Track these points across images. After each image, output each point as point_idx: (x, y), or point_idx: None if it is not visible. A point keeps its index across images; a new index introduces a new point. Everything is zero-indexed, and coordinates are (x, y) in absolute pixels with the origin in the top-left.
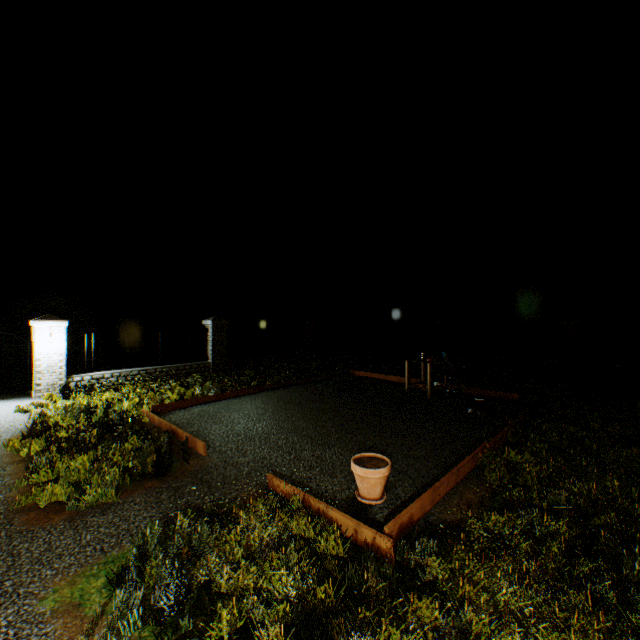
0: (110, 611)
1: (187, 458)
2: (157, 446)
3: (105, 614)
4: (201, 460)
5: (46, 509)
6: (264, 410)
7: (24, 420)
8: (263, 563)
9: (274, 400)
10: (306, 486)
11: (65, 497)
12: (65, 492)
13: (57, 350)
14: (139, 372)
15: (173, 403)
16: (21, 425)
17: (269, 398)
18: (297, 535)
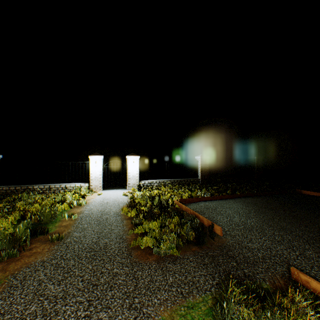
0: None
1: (211, 235)
2: (191, 224)
3: None
4: (219, 238)
5: (144, 250)
6: (247, 210)
7: (126, 199)
8: None
9: (250, 204)
10: None
11: (151, 245)
12: (151, 242)
13: (135, 169)
14: (166, 181)
15: (188, 199)
16: (125, 201)
17: (245, 202)
18: None
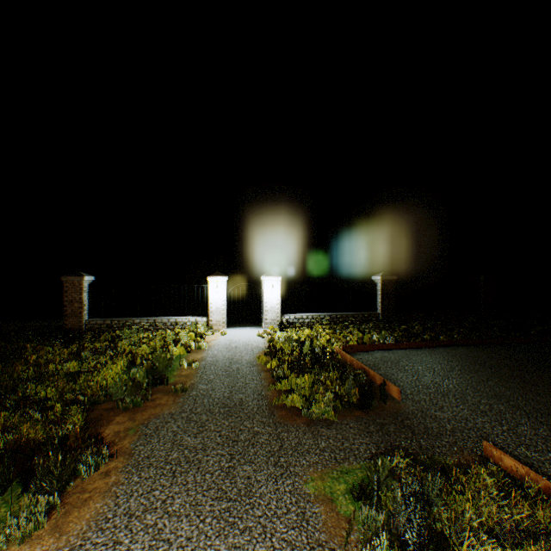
0: (356, 518)
1: (383, 398)
2: (356, 381)
3: (353, 519)
4: (395, 403)
5: (290, 410)
6: (448, 367)
7: (262, 342)
8: (513, 549)
9: (456, 358)
10: (538, 471)
11: (299, 405)
12: (299, 401)
13: (275, 296)
14: (324, 316)
15: (357, 345)
16: (261, 345)
17: (449, 355)
18: (546, 531)
